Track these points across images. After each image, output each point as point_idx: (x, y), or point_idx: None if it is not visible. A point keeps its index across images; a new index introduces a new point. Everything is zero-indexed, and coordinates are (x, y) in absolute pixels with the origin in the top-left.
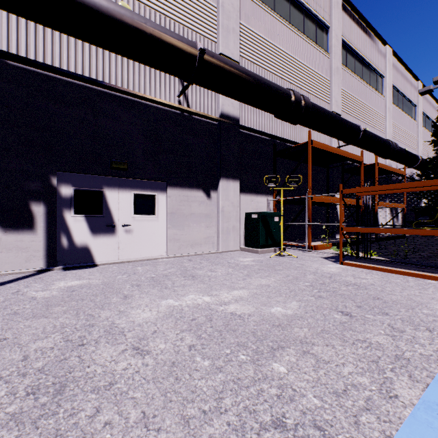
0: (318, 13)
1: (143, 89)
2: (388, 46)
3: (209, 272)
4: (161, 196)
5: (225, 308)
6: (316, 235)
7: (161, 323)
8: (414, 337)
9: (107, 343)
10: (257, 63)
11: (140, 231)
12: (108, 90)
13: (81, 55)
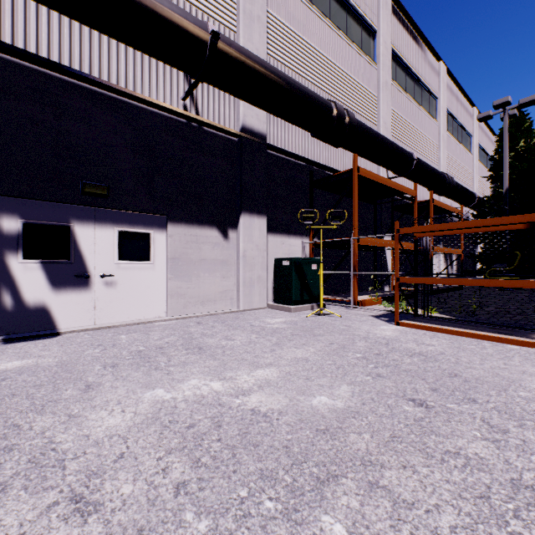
0: (364, 12)
1: (132, 85)
2: (442, 63)
3: (223, 341)
4: (158, 235)
5: (243, 402)
6: (361, 286)
7: (136, 436)
8: (525, 442)
9: (24, 489)
10: (290, 66)
11: (128, 284)
12: (78, 81)
13: (35, 26)
